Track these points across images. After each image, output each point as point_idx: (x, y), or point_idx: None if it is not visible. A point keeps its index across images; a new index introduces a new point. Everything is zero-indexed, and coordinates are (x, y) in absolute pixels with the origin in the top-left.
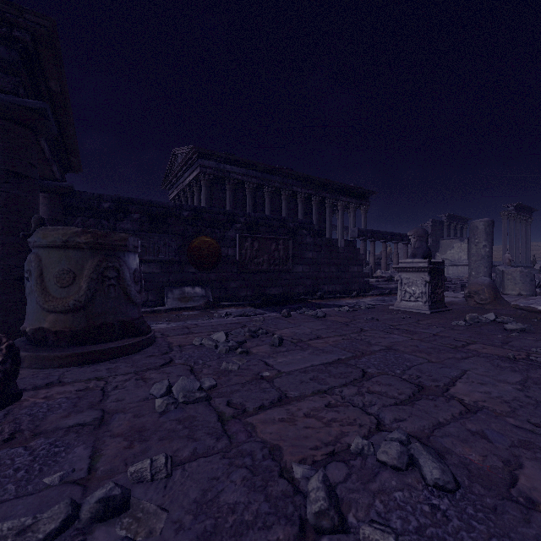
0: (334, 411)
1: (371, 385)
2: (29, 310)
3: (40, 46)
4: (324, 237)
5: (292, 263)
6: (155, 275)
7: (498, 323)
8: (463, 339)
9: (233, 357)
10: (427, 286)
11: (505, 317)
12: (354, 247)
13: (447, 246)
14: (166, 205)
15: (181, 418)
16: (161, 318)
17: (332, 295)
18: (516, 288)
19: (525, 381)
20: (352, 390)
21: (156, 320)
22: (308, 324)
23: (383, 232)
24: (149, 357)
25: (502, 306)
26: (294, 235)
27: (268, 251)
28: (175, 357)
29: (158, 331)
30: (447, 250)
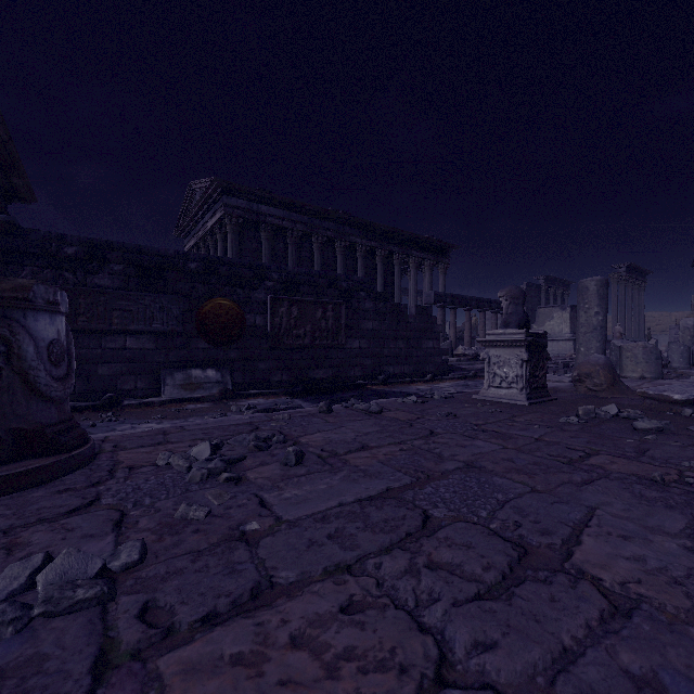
0: (355, 624)
1: (435, 549)
2: None
3: None
4: (388, 302)
5: (345, 336)
6: (146, 352)
7: (622, 419)
8: (580, 446)
9: (209, 491)
10: (524, 367)
11: (631, 410)
12: (429, 315)
13: (546, 316)
14: (164, 253)
15: (10, 664)
16: (153, 414)
17: (400, 379)
18: (638, 369)
19: (693, 529)
20: (400, 563)
21: (144, 418)
22: (353, 424)
23: (466, 296)
24: (58, 494)
25: (622, 393)
26: (348, 298)
27: (312, 319)
28: (107, 491)
29: (112, 441)
30: (546, 321)
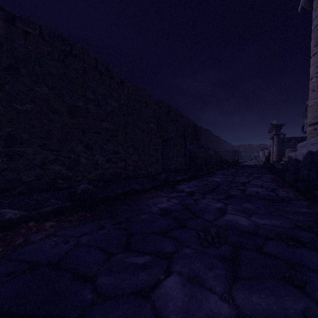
0: None
1: None
2: (286, 157)
3: (282, 125)
4: None
5: None
6: None
7: None
8: None
9: None
10: None
11: None
12: None
13: None
14: (303, 137)
15: None
16: None
17: None
18: None
19: None
20: None
21: None
22: None
23: None
24: None
25: None
26: None
27: None
28: None
29: None
30: None
